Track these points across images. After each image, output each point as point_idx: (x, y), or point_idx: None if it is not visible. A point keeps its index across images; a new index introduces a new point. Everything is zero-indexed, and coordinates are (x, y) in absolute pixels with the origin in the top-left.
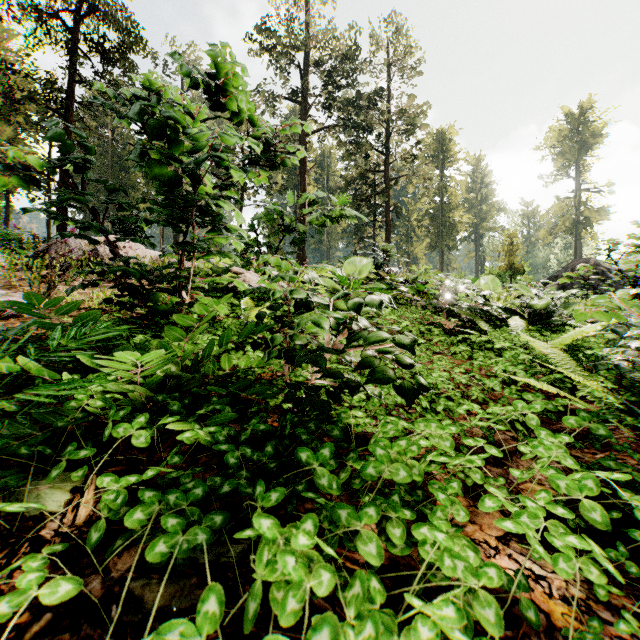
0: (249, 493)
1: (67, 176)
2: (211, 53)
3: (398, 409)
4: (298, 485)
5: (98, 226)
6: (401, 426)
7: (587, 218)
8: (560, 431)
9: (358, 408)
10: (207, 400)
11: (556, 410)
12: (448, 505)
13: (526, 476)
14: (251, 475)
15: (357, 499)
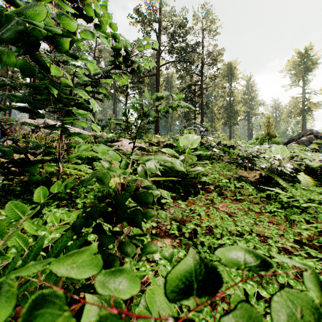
0: None
1: None
2: None
3: None
4: None
5: None
6: None
7: (308, 108)
8: None
9: None
10: None
11: None
12: None
13: None
14: None
15: None
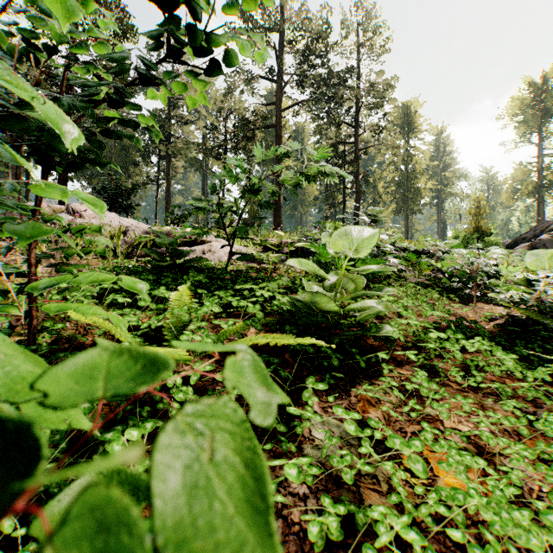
0: None
1: None
2: None
3: None
4: None
5: None
6: None
7: (549, 182)
8: None
9: None
10: None
11: None
12: None
13: None
14: None
15: None
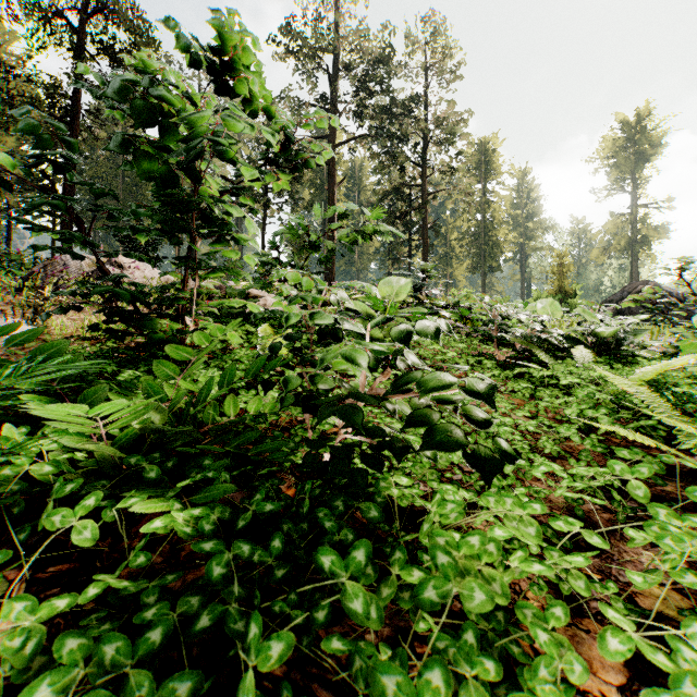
0: (239, 632)
1: (46, 178)
2: (217, 25)
3: (451, 466)
4: (317, 610)
5: (81, 237)
6: (461, 499)
7: (644, 236)
8: (662, 497)
9: (401, 471)
10: (198, 463)
11: (663, 472)
12: (555, 654)
13: (649, 581)
14: (247, 592)
15: (405, 617)
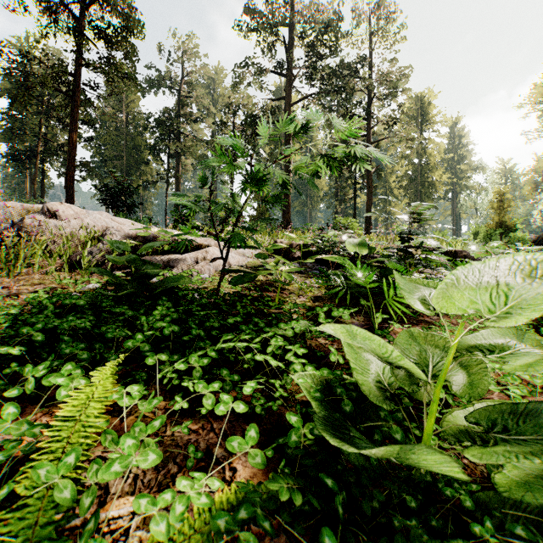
0: None
1: None
2: None
3: None
4: None
5: None
6: None
7: None
8: None
9: None
10: None
11: None
12: None
13: None
14: None
15: None
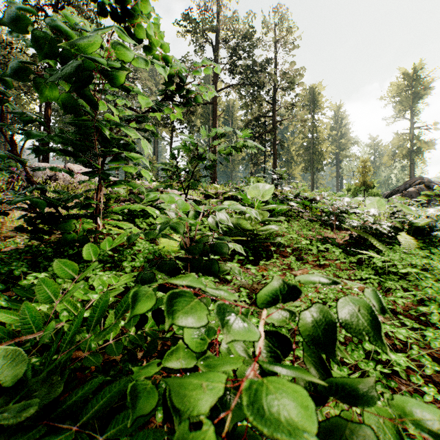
0: None
1: None
2: None
3: None
4: None
5: (4, 156)
6: None
7: (418, 148)
8: None
9: None
10: None
11: None
12: None
13: None
14: None
15: None
